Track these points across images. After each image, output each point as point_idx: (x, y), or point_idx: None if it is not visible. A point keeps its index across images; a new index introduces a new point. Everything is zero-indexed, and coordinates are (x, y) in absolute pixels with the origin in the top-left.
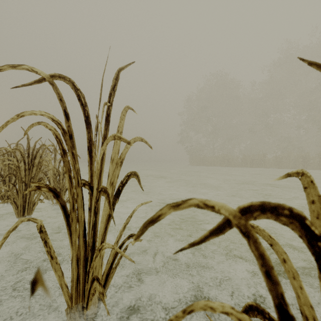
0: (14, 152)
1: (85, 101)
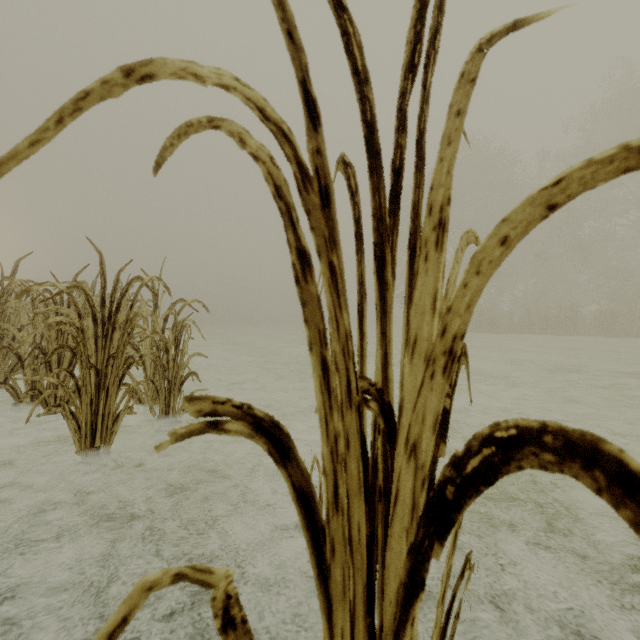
0: (71, 295)
1: (362, 60)
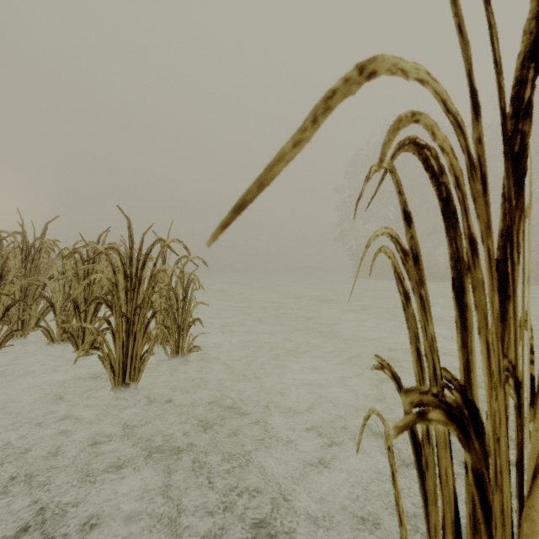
0: (108, 255)
1: (498, 51)
